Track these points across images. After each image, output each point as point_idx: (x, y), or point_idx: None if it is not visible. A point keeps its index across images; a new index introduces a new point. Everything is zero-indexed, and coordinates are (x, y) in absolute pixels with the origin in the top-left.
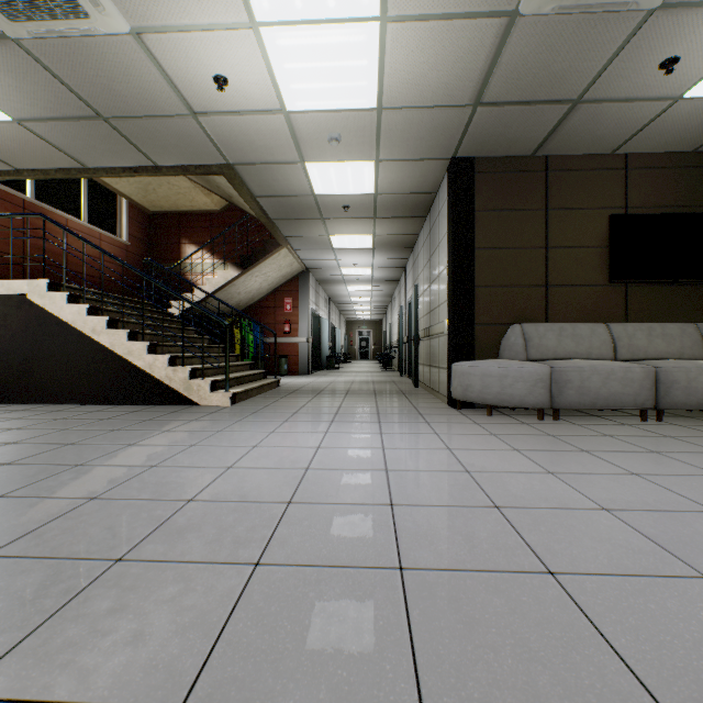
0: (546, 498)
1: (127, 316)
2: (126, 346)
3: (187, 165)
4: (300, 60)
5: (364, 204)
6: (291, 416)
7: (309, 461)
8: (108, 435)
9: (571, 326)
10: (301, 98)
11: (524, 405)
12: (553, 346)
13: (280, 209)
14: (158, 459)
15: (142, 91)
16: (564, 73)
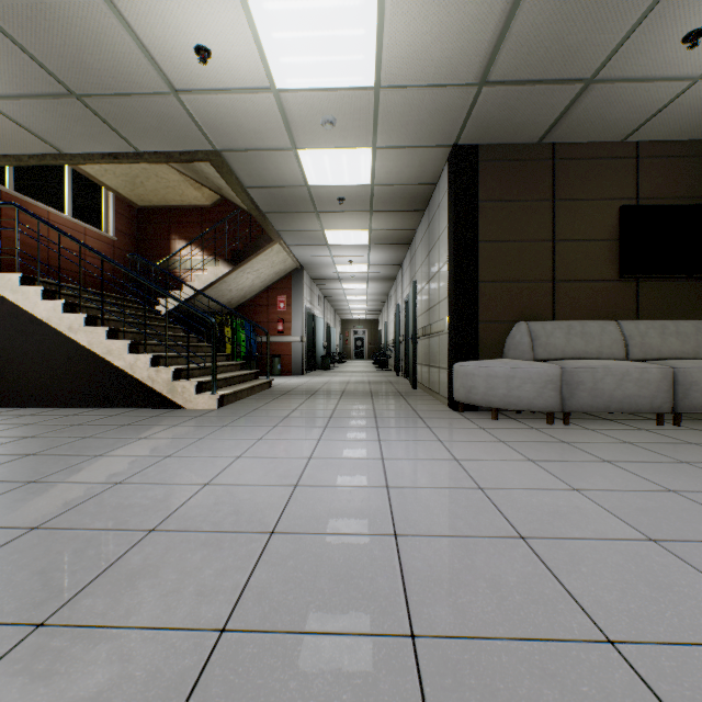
0: (578, 524)
1: (109, 314)
2: (106, 345)
3: (171, 151)
4: (290, 29)
5: (360, 196)
6: (282, 421)
7: (298, 476)
8: (75, 444)
9: (580, 324)
10: (292, 74)
11: (533, 409)
12: (561, 345)
13: (272, 201)
14: (125, 474)
15: (116, 64)
16: (578, 46)
